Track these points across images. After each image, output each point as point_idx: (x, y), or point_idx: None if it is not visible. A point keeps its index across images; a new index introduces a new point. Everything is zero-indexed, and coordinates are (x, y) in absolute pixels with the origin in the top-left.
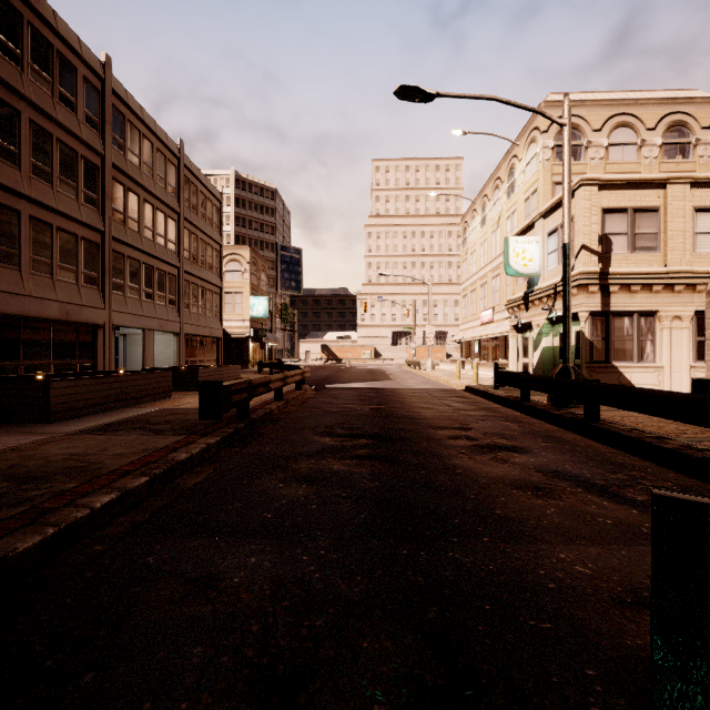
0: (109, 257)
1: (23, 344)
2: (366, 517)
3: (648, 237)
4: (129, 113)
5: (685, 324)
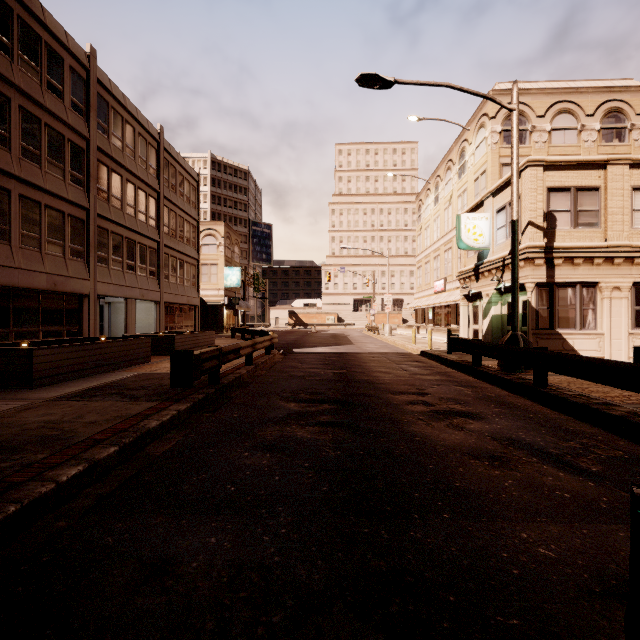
0: (94, 233)
1: (13, 313)
2: (328, 490)
3: (589, 214)
4: (112, 100)
5: (623, 294)
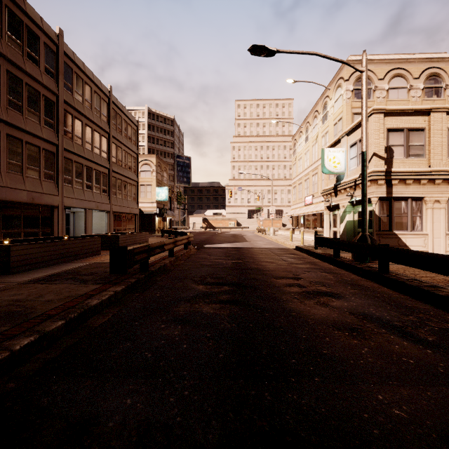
0: (61, 162)
1: (2, 219)
2: (223, 356)
3: (417, 148)
4: (75, 67)
5: (442, 205)
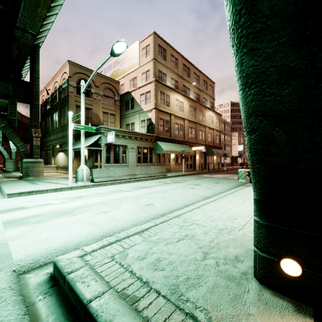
0: None
1: None
2: None
3: None
4: None
5: None
